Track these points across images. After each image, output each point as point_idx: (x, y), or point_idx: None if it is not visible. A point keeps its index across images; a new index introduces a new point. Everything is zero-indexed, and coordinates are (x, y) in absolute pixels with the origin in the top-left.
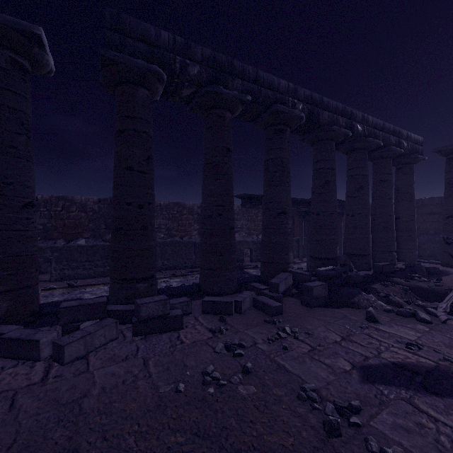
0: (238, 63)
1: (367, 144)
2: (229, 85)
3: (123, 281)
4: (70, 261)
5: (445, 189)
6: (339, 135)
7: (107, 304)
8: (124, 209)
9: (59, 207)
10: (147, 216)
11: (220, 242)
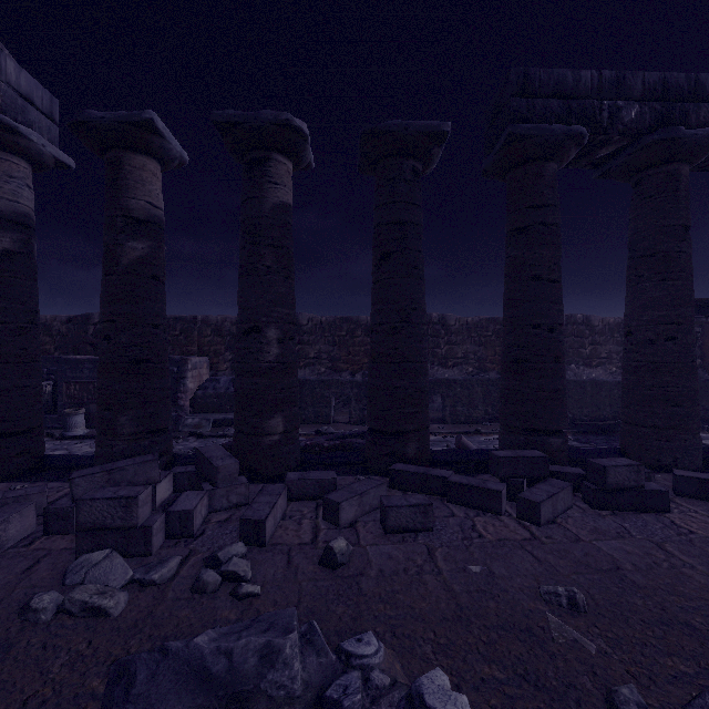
0: (707, 77)
1: None
2: (691, 120)
3: (529, 432)
4: None
5: None
6: None
7: None
8: (529, 334)
9: (344, 331)
10: (559, 344)
11: (674, 383)
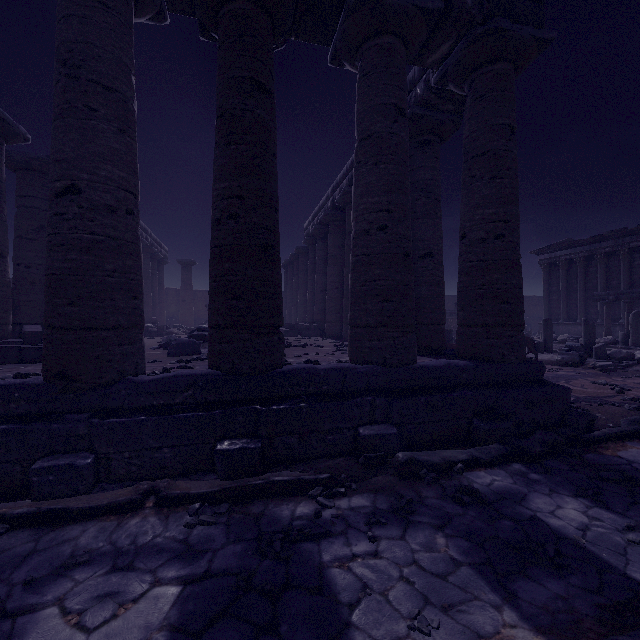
0: None
1: (152, 250)
2: None
3: None
4: None
5: (182, 284)
6: (144, 244)
7: None
8: None
9: None
10: None
11: None
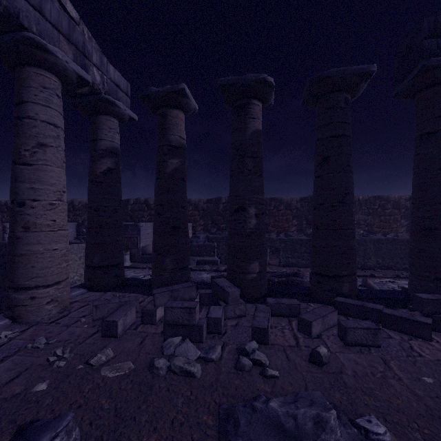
0: None
1: None
2: None
3: (438, 280)
4: (292, 251)
5: None
6: None
7: (407, 299)
8: (438, 209)
9: (272, 206)
10: None
11: None
